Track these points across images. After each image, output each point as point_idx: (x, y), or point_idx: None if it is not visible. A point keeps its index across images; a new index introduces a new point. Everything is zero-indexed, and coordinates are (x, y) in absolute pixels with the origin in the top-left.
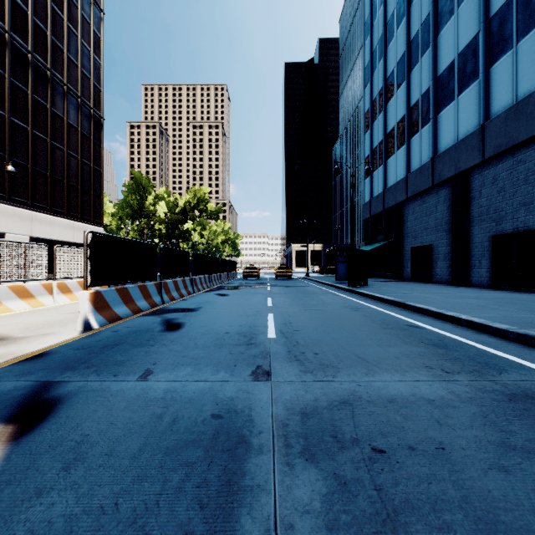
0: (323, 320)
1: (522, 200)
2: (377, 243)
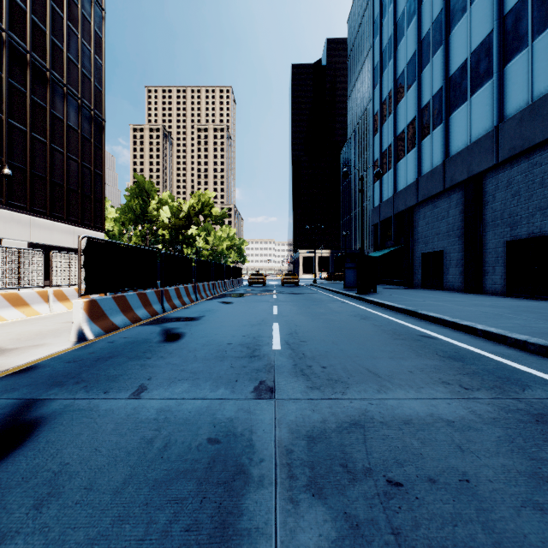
0: (332, 330)
1: (537, 204)
2: (387, 249)
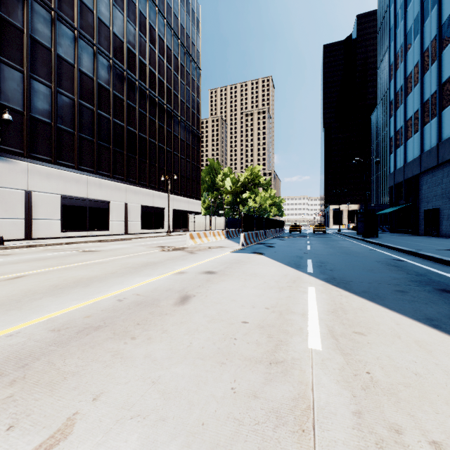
0: (332, 247)
1: None
2: (399, 206)
